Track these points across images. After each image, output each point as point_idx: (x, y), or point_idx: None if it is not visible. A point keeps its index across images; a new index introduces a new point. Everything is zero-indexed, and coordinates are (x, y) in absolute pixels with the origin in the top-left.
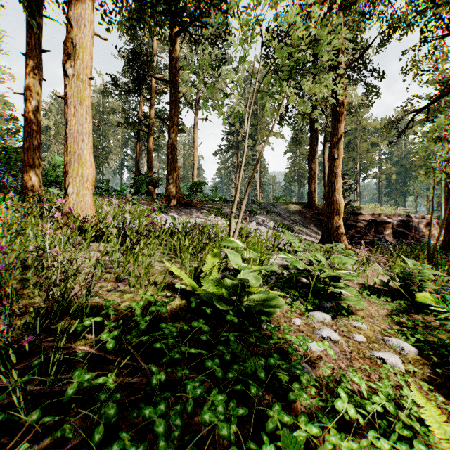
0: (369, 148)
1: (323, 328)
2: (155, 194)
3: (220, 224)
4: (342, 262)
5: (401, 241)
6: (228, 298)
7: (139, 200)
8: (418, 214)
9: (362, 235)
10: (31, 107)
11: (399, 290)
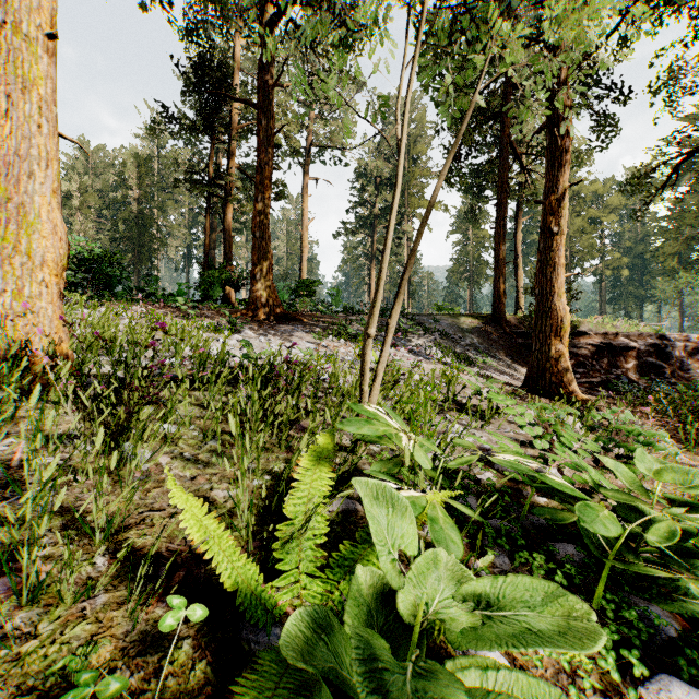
0: (586, 226)
1: None
2: (238, 301)
3: (343, 354)
4: (690, 484)
5: (658, 381)
6: None
7: (205, 309)
8: (678, 334)
9: (587, 369)
10: None
11: None
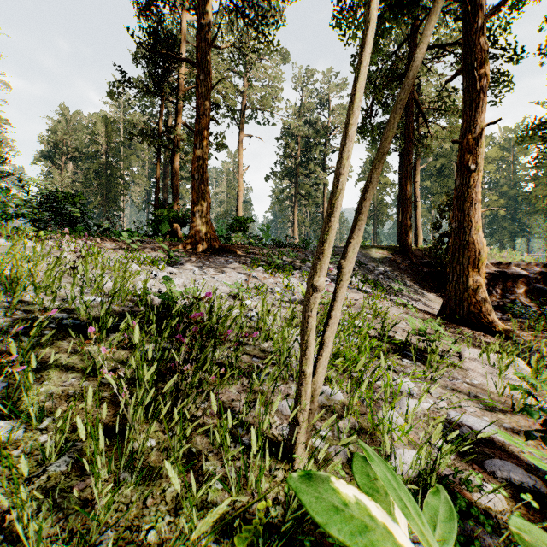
0: None
1: None
2: (184, 235)
3: (272, 285)
4: None
5: None
6: None
7: (152, 243)
8: None
9: None
10: None
11: None
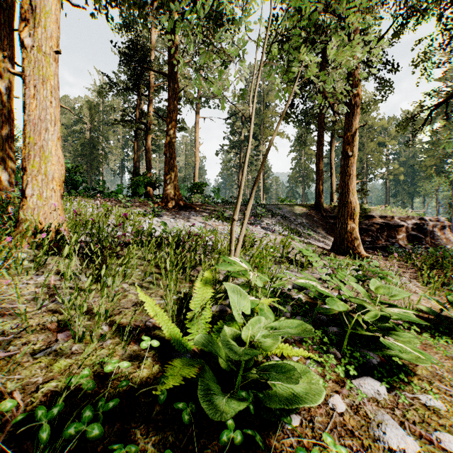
0: (376, 147)
1: (385, 422)
2: (154, 195)
3: (221, 229)
4: (391, 294)
5: (417, 246)
6: (226, 368)
7: (135, 202)
8: (432, 217)
9: (374, 239)
10: (1, 95)
11: (446, 317)
